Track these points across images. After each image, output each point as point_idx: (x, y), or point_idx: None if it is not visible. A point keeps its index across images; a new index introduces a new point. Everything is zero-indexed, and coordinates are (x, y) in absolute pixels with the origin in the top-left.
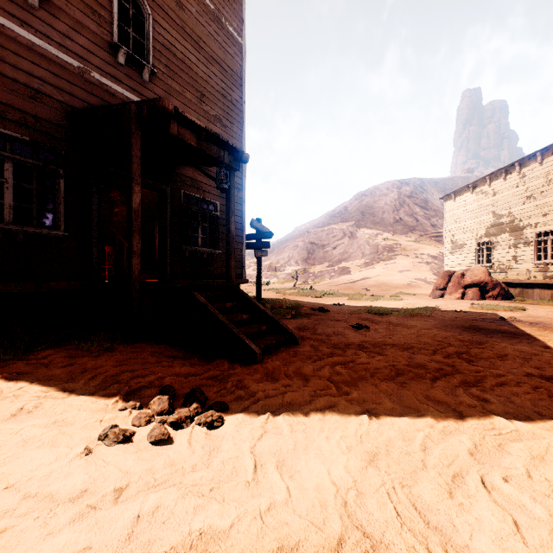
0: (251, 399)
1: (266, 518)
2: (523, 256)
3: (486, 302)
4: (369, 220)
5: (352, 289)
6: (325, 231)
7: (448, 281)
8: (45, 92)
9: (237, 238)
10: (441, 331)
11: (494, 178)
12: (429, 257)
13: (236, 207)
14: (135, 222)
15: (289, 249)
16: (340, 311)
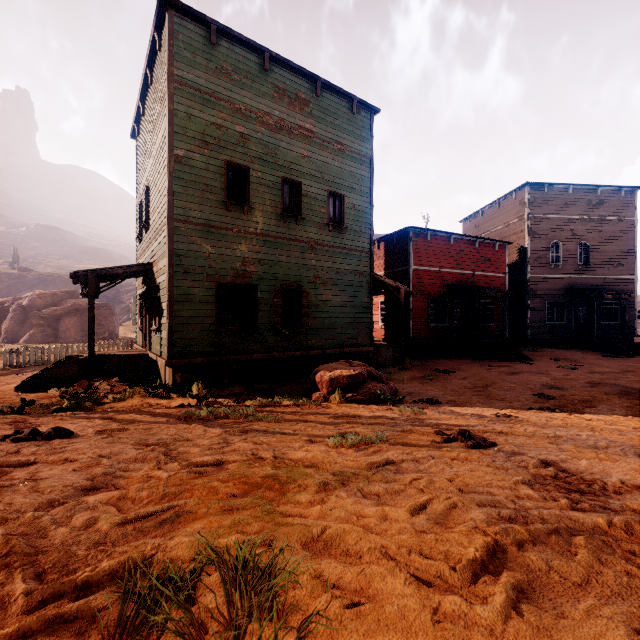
0: (628, 358)
1: (627, 360)
2: None
3: None
4: None
5: None
6: None
7: None
8: (561, 288)
9: (630, 315)
10: None
11: None
12: None
13: (630, 301)
14: (593, 322)
15: None
16: None
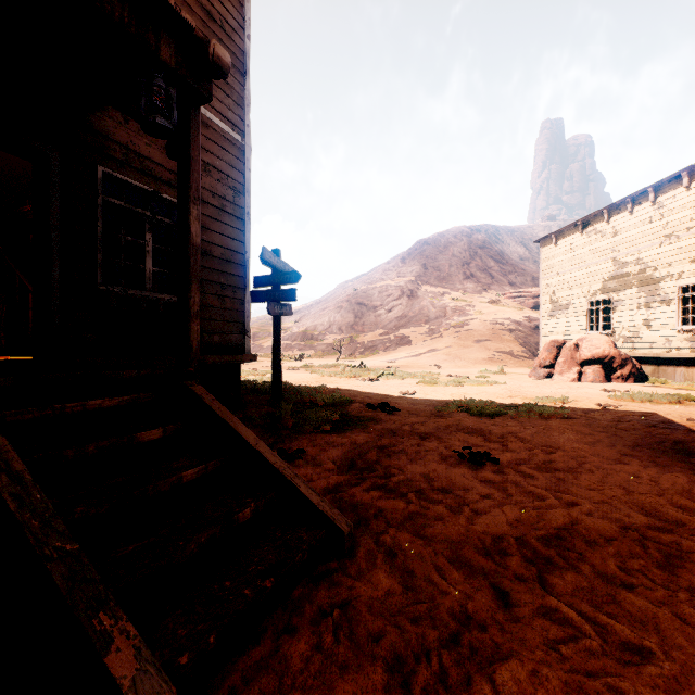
0: None
1: None
2: (659, 319)
3: (618, 387)
4: (433, 276)
5: (418, 365)
6: (377, 288)
7: (556, 355)
8: None
9: (233, 280)
10: (647, 466)
11: (615, 211)
12: (511, 322)
13: (231, 223)
14: None
15: (329, 311)
16: (417, 409)
